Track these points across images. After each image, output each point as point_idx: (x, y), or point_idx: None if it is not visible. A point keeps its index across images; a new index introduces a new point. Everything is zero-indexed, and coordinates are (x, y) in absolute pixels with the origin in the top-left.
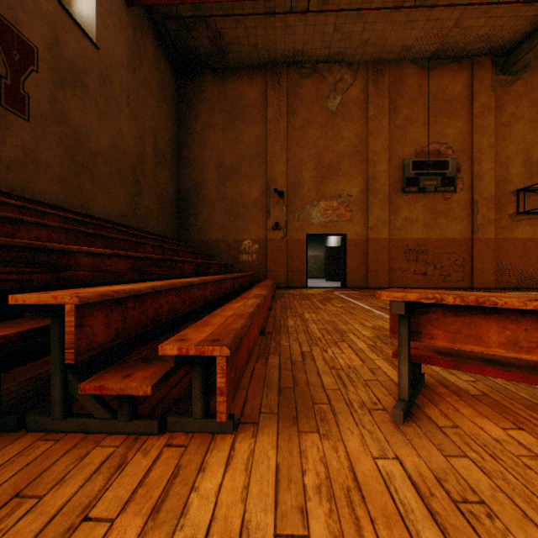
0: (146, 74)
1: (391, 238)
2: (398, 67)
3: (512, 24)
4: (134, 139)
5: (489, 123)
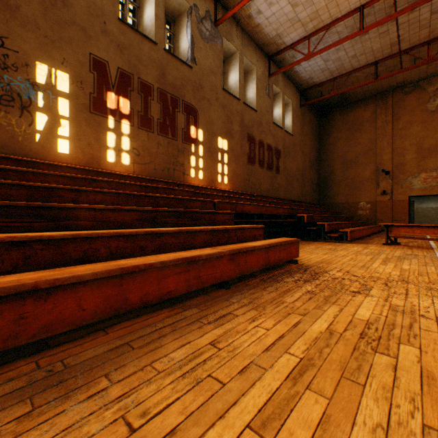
0: (306, 130)
1: None
2: None
3: None
4: (302, 162)
5: None
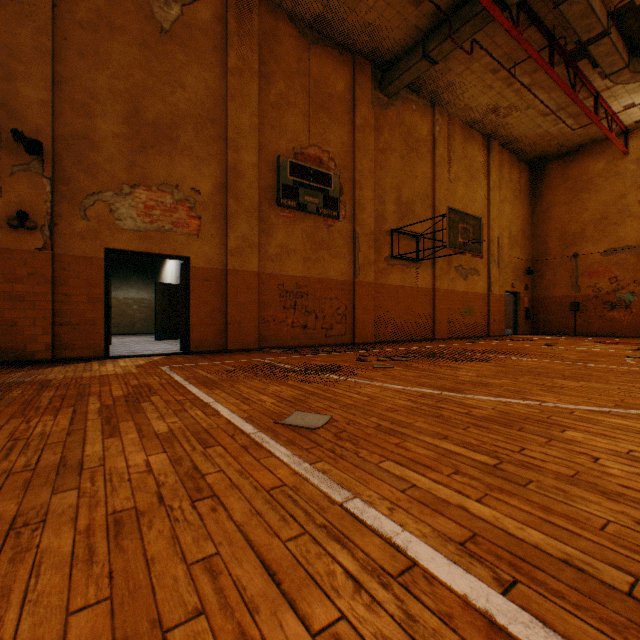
0: None
1: (262, 272)
2: (273, 14)
3: (397, 26)
4: None
5: (370, 143)
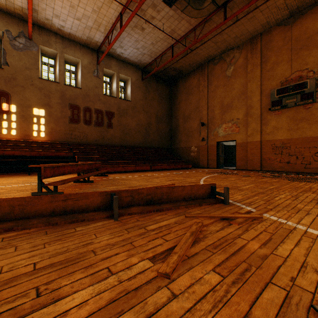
0: (152, 96)
1: (263, 140)
2: (268, 33)
3: None
4: (145, 119)
5: None
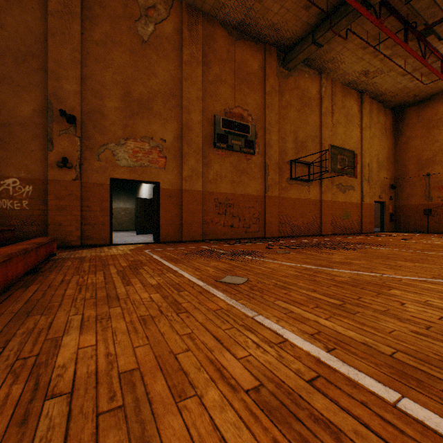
0: None
1: (204, 190)
2: (211, 23)
3: (294, 24)
4: None
5: (276, 103)
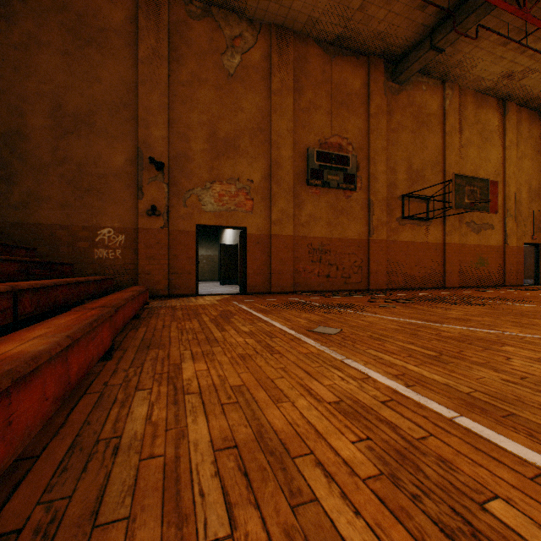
0: None
1: (296, 235)
2: (303, 43)
3: (405, 28)
4: None
5: (382, 126)
